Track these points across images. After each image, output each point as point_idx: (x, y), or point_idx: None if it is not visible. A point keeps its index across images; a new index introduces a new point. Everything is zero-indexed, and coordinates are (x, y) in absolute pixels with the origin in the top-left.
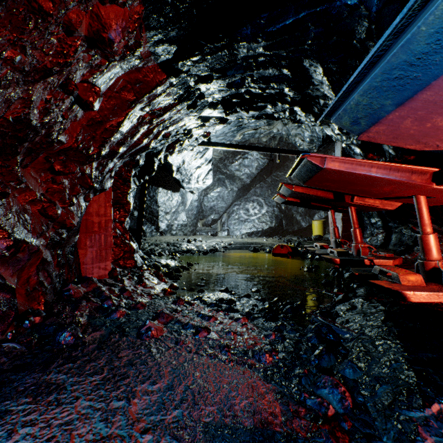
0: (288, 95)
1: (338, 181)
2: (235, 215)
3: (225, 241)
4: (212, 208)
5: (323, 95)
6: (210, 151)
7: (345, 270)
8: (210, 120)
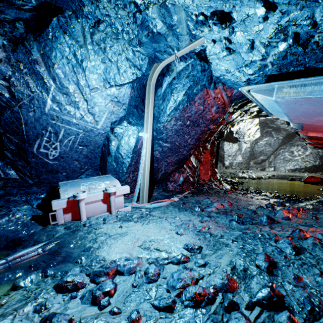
0: None
1: None
2: (280, 156)
3: (270, 173)
4: (261, 152)
5: None
6: (256, 119)
7: None
8: None
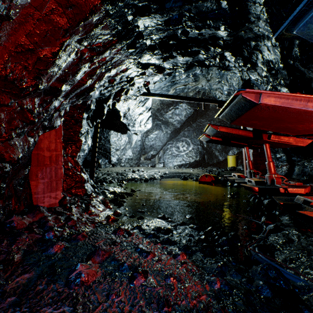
0: (222, 37)
1: (267, 119)
2: (169, 151)
3: (161, 171)
4: (151, 146)
5: (255, 36)
6: (150, 101)
7: (263, 197)
8: (149, 69)
